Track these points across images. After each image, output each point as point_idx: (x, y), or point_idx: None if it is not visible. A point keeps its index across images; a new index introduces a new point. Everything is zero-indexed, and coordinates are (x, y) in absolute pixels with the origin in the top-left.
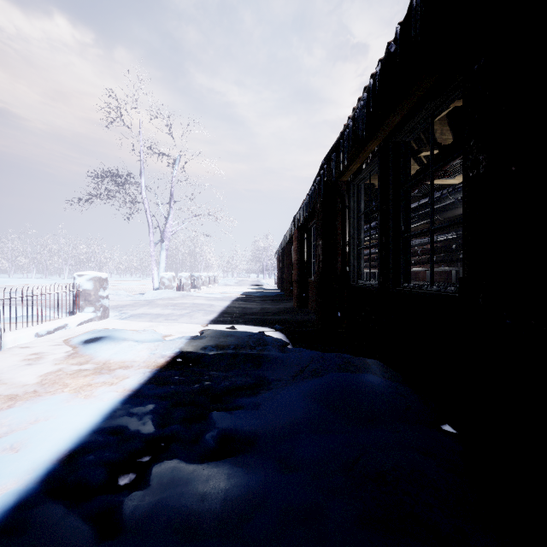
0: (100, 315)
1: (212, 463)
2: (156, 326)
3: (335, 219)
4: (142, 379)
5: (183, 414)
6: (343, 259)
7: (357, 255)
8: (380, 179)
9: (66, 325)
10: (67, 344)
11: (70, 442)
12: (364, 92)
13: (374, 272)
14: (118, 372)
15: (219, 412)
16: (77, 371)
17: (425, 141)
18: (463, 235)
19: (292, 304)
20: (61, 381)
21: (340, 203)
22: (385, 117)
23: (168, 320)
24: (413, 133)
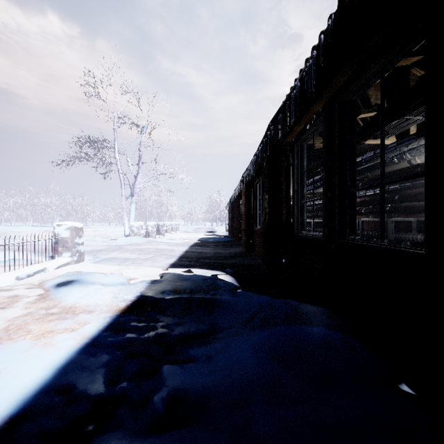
0: (76, 259)
1: (158, 439)
2: (123, 270)
3: (280, 175)
4: (101, 326)
5: (135, 369)
6: (287, 211)
7: (301, 208)
8: (325, 137)
9: (45, 268)
10: (42, 287)
11: (13, 405)
12: (313, 50)
13: (310, 221)
14: (81, 317)
15: (170, 367)
16: (43, 316)
17: (361, 105)
18: (426, 189)
19: (241, 249)
20: (26, 327)
21: (285, 162)
22: (332, 76)
23: (134, 264)
24: (360, 91)
